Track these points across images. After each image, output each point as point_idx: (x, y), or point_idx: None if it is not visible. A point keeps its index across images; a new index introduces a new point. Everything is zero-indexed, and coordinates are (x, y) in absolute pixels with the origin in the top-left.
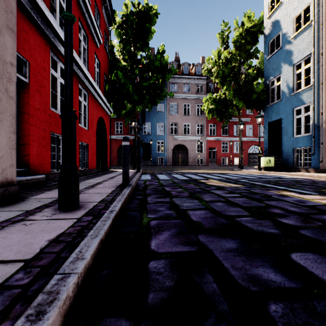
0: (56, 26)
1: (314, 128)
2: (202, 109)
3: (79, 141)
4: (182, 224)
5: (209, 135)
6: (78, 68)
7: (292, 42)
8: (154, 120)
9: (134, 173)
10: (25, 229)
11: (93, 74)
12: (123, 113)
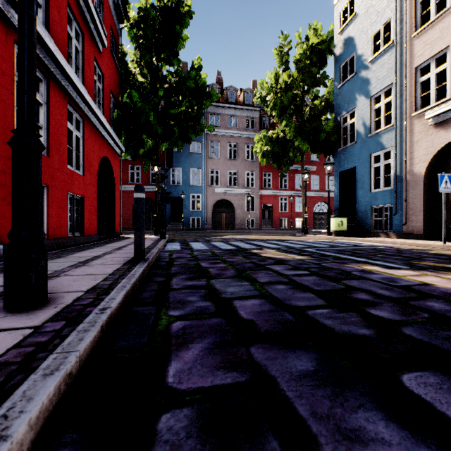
0: None
1: (396, 180)
2: (254, 151)
3: (68, 192)
4: (224, 326)
5: (263, 188)
6: (66, 79)
7: (369, 67)
8: (187, 165)
9: (156, 241)
10: None
11: (92, 91)
12: (140, 153)
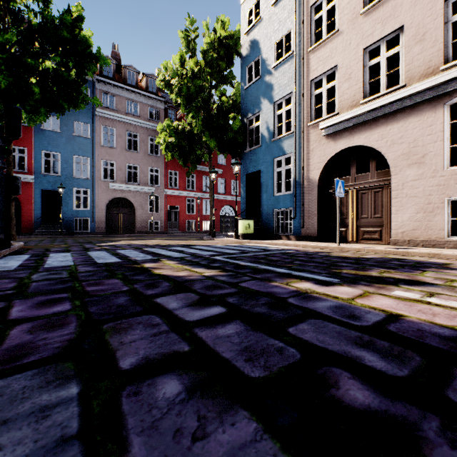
0: None
1: (296, 185)
2: (156, 142)
3: None
4: None
5: (169, 187)
6: None
7: (272, 72)
8: (69, 151)
9: None
10: None
11: None
12: None
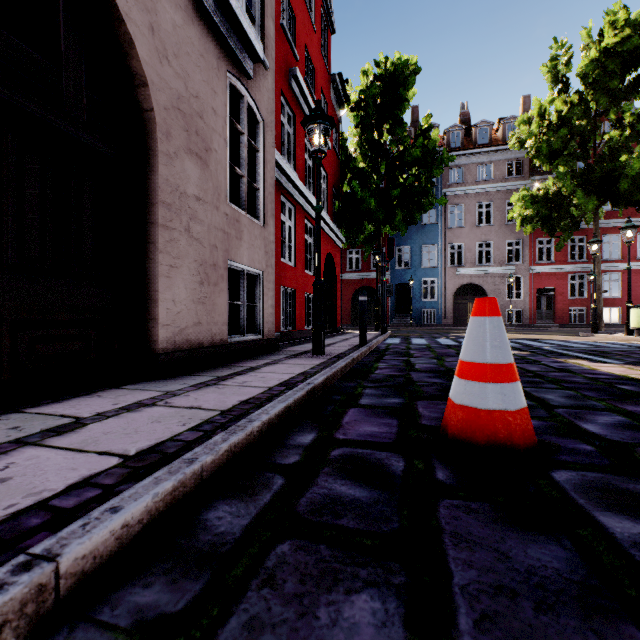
0: (287, 169)
1: None
2: (509, 217)
3: (305, 292)
4: (404, 368)
5: (537, 263)
6: (305, 200)
7: None
8: (417, 242)
9: (376, 336)
10: (302, 359)
11: None
12: (360, 239)
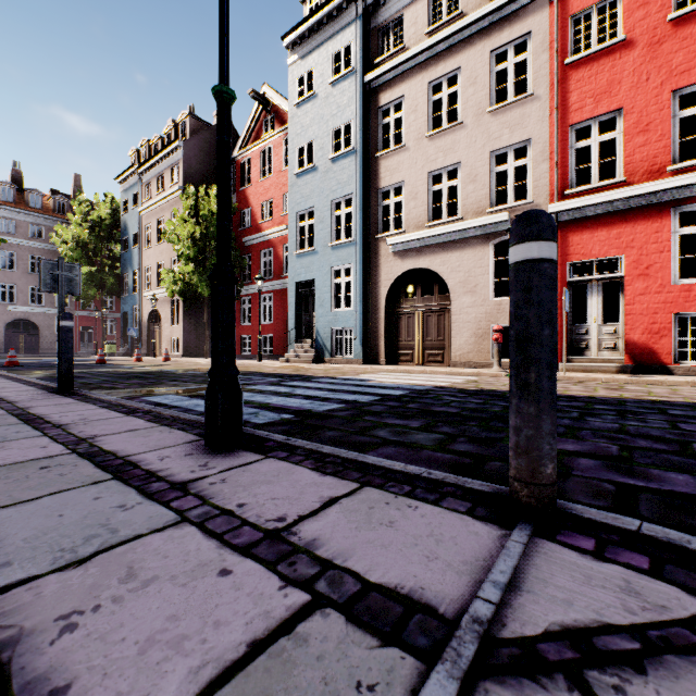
0: None
1: (140, 324)
2: None
3: None
4: None
5: (82, 309)
6: None
7: (133, 251)
8: None
9: None
10: None
11: None
12: None
